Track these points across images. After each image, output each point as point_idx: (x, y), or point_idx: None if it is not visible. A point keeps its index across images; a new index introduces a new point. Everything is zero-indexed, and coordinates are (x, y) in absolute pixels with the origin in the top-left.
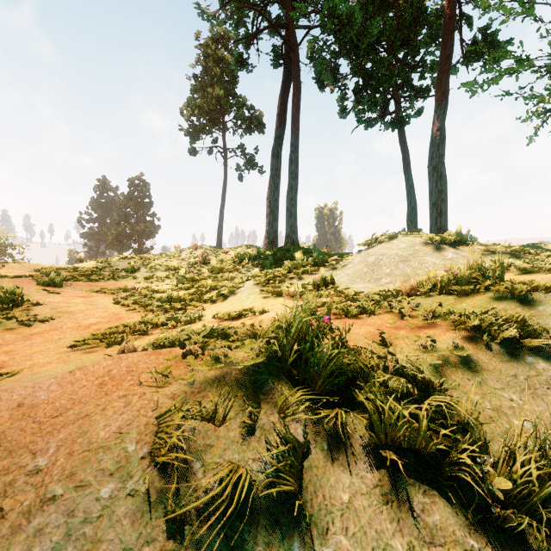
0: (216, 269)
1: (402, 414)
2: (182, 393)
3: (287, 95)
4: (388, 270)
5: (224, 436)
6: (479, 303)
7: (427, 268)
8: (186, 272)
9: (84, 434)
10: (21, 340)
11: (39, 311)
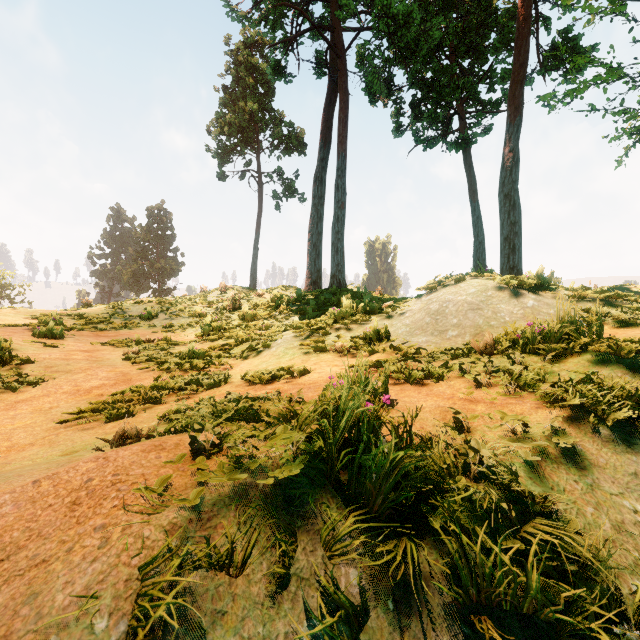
0: (248, 315)
1: (500, 556)
2: (184, 522)
3: (332, 109)
4: (455, 321)
5: (243, 593)
6: (574, 368)
7: (503, 318)
8: (212, 319)
9: (33, 598)
10: (4, 410)
11: (30, 370)
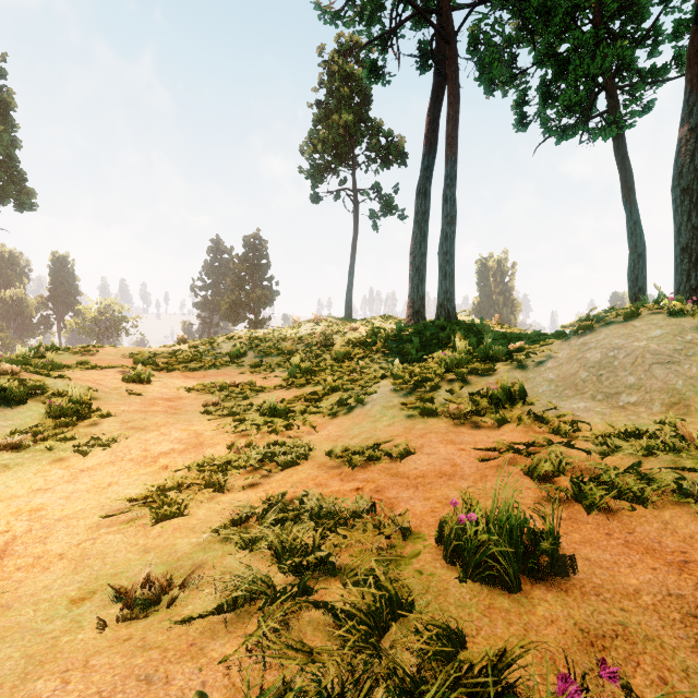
0: (340, 355)
1: None
2: None
3: (438, 108)
4: (632, 379)
5: None
6: None
7: None
8: (301, 360)
9: None
10: (66, 482)
11: (106, 426)
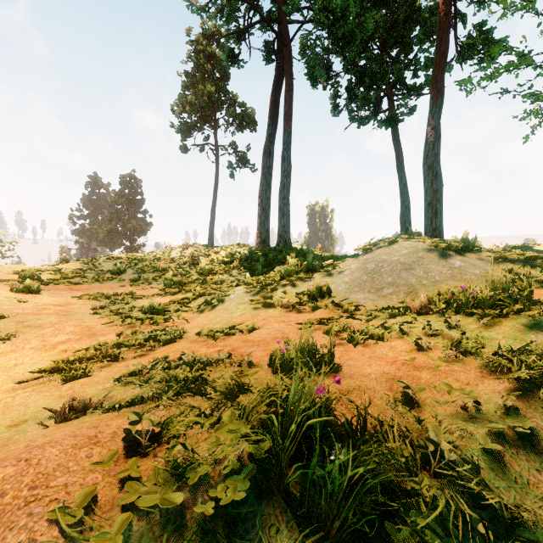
0: (205, 271)
1: None
2: None
3: (279, 91)
4: (390, 279)
5: None
6: (510, 331)
7: (433, 277)
8: (174, 274)
9: None
10: None
11: (2, 325)
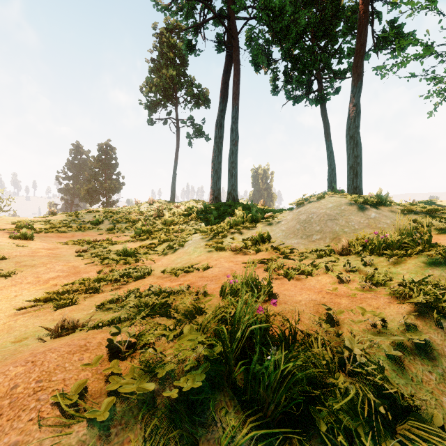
0: (168, 222)
1: None
2: (93, 439)
3: (228, 75)
4: (318, 228)
5: None
6: (413, 268)
7: (353, 226)
8: (142, 225)
9: None
10: None
11: (4, 265)
